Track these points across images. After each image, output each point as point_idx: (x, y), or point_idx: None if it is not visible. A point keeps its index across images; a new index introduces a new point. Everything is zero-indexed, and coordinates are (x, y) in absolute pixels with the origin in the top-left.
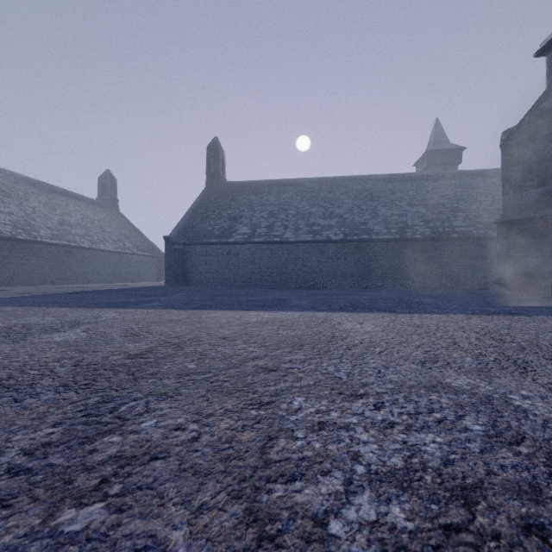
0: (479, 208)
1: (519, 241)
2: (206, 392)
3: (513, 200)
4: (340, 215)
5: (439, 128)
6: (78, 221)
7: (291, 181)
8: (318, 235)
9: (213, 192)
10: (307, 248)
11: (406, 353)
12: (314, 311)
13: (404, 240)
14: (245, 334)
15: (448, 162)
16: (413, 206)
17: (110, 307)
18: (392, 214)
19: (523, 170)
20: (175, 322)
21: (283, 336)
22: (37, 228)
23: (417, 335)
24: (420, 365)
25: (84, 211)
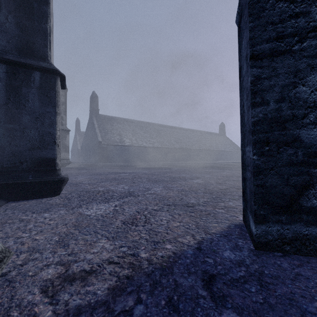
0: None
1: None
2: None
3: None
4: None
5: None
6: (218, 142)
7: None
8: None
9: None
10: None
11: None
12: None
13: None
14: None
15: None
16: None
17: None
18: None
19: None
20: None
21: None
22: (213, 146)
23: None
24: None
25: (218, 138)
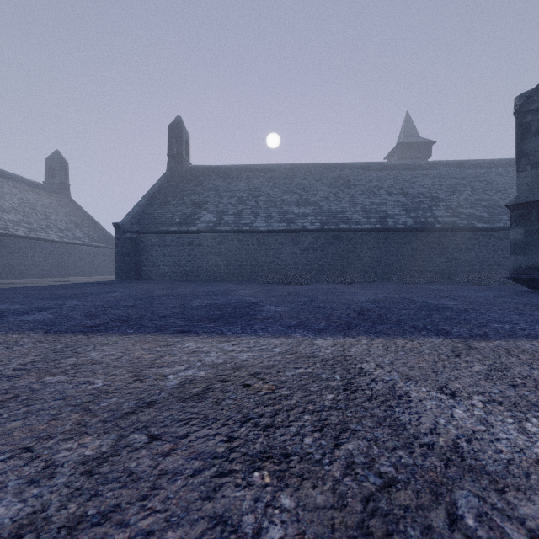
0: (460, 198)
1: None
2: None
3: (531, 178)
4: (315, 202)
5: (409, 122)
6: (13, 205)
7: (262, 167)
8: (292, 224)
9: (175, 176)
10: (280, 238)
11: None
12: (308, 335)
13: (385, 230)
14: None
15: (419, 156)
16: (392, 195)
17: None
18: (371, 202)
19: None
20: None
21: None
22: None
23: None
24: None
25: (23, 195)
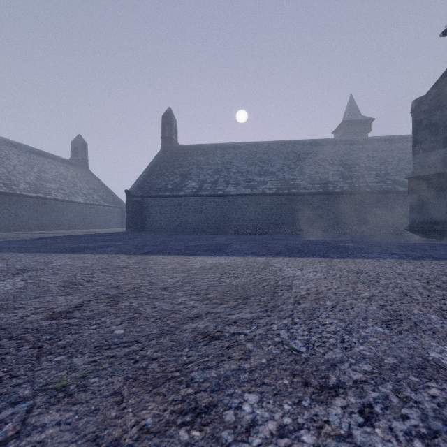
0: (388, 167)
1: (428, 194)
2: (122, 384)
3: (422, 159)
4: (273, 172)
5: (353, 103)
6: (53, 177)
7: (232, 145)
8: (255, 189)
9: (167, 154)
10: (246, 200)
11: (361, 308)
12: (254, 256)
13: (326, 193)
14: (187, 282)
15: (360, 130)
16: (333, 165)
17: (67, 252)
18: (316, 172)
19: (431, 133)
20: (121, 268)
21: (226, 286)
22: (17, 182)
23: (361, 283)
24: (385, 327)
25: (58, 169)
